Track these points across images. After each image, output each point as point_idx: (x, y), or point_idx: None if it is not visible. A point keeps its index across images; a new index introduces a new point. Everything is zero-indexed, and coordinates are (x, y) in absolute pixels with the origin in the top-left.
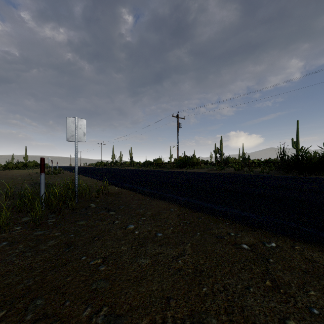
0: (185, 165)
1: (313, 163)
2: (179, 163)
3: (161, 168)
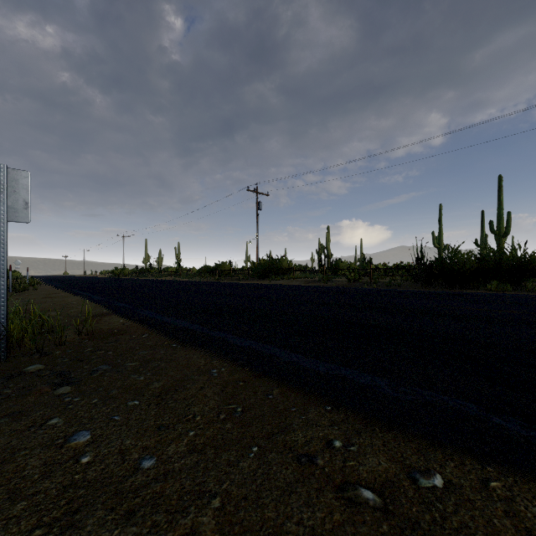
0: (269, 274)
1: (467, 269)
2: (259, 270)
3: (228, 279)
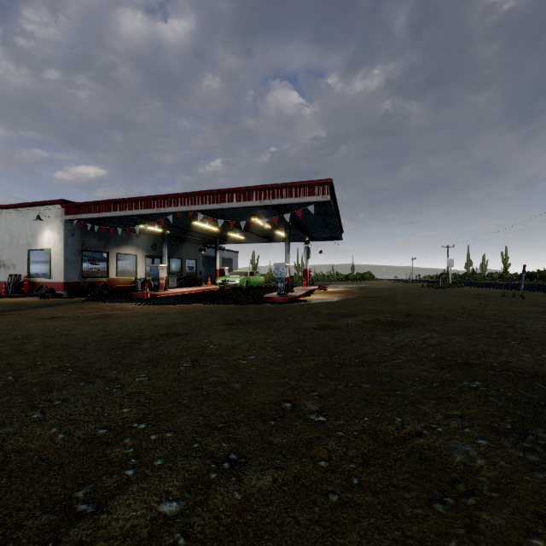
0: None
1: None
2: None
3: (545, 283)
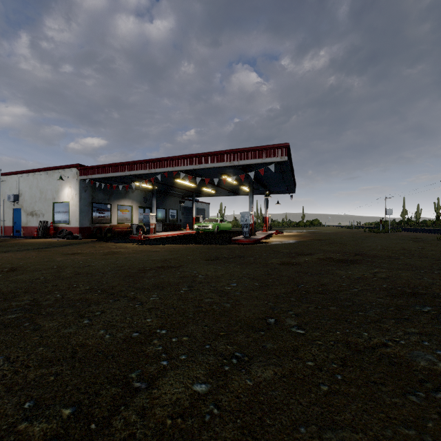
0: None
1: None
2: None
3: None
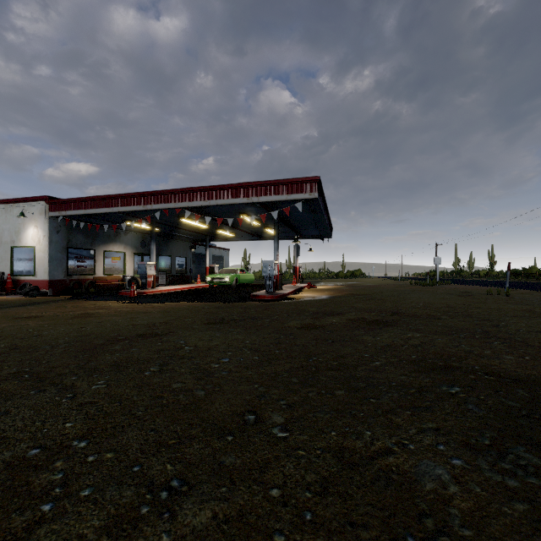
0: None
1: None
2: None
3: (530, 280)
